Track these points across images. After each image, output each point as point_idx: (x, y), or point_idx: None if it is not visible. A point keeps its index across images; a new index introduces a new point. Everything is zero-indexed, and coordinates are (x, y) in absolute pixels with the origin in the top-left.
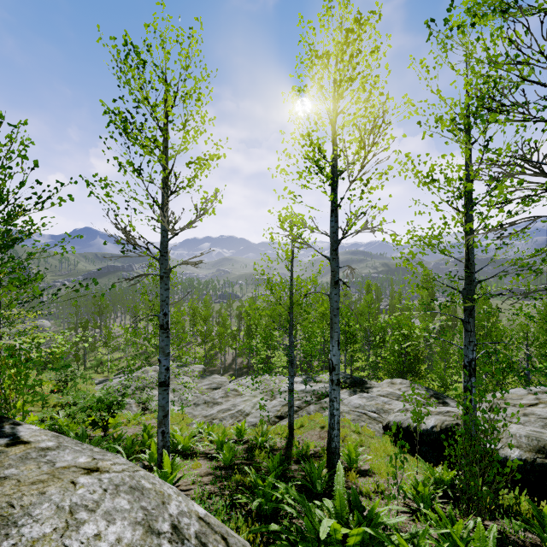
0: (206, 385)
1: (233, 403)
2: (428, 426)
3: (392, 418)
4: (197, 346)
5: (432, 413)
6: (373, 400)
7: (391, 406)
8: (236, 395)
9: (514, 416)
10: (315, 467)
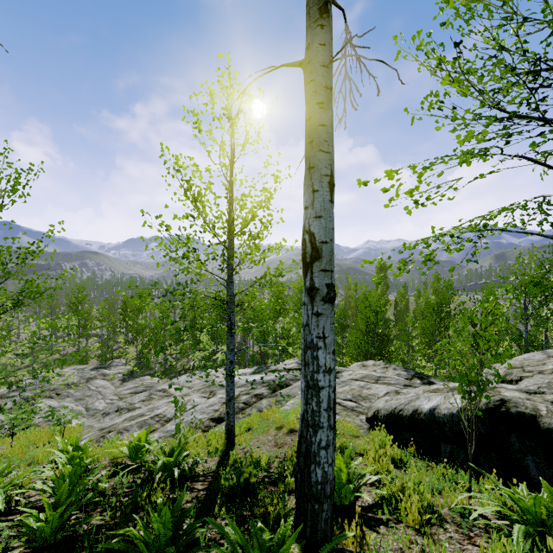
0: (129, 389)
1: (152, 407)
2: (453, 408)
3: (383, 404)
4: (125, 344)
5: (440, 391)
6: (346, 385)
7: (370, 391)
8: (163, 396)
9: (552, 385)
10: (265, 547)
